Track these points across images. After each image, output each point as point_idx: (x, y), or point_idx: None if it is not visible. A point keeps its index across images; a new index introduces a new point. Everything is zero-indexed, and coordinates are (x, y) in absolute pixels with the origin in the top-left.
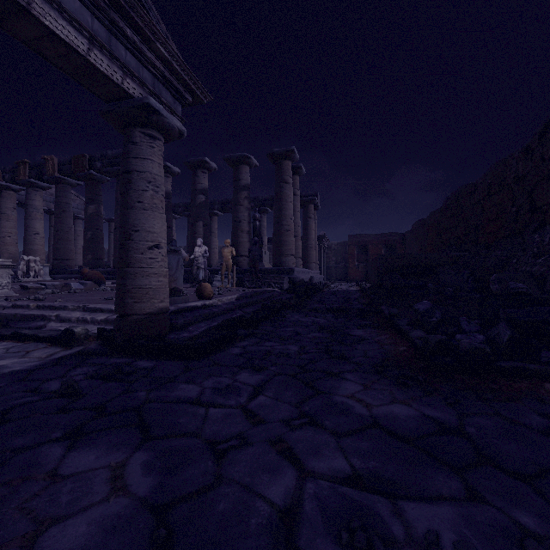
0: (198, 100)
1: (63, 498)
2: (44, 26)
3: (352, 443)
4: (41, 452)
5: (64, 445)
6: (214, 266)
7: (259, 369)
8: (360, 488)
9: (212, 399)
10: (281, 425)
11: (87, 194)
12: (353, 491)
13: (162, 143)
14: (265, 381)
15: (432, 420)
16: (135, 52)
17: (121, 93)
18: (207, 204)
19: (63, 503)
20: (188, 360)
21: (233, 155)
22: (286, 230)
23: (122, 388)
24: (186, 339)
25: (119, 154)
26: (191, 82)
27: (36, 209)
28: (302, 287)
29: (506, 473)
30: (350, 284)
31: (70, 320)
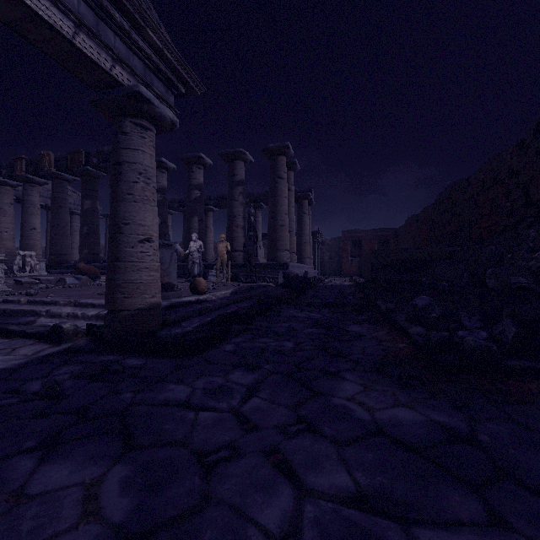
0: (191, 90)
1: (25, 525)
2: (25, 5)
3: (355, 454)
4: (9, 465)
5: (35, 457)
6: (209, 261)
7: (253, 367)
8: (366, 510)
9: (203, 401)
10: (276, 432)
11: (83, 190)
12: (359, 514)
13: (154, 134)
14: (259, 380)
15: (440, 426)
16: (125, 39)
17: (110, 80)
18: (202, 200)
19: (24, 532)
20: (179, 358)
21: (228, 150)
22: (281, 225)
23: (107, 389)
24: (179, 335)
25: None
26: (183, 72)
27: (33, 204)
28: (297, 282)
29: (529, 490)
30: (344, 279)
31: (60, 316)
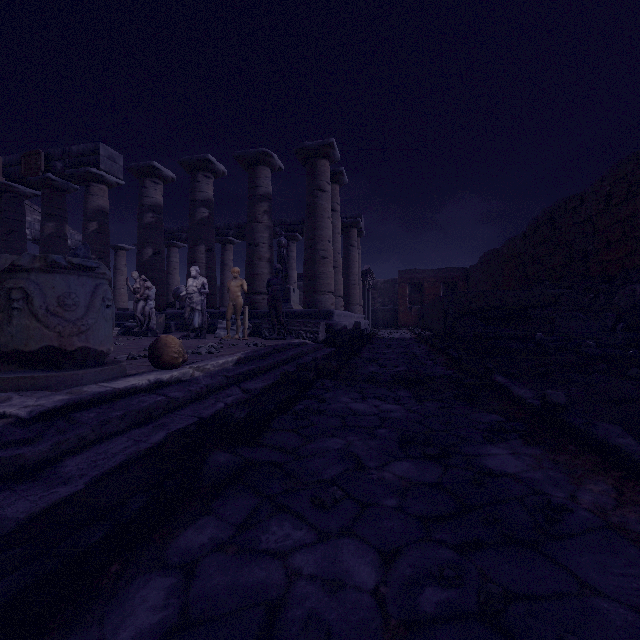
0: None
1: None
2: None
3: None
4: None
5: None
6: (223, 308)
7: None
8: None
9: None
10: None
11: (43, 207)
12: None
13: None
14: None
15: None
16: None
17: None
18: (212, 222)
19: None
20: None
21: (247, 151)
22: (322, 257)
23: None
24: (7, 529)
25: (88, 150)
26: None
27: None
28: (346, 337)
29: None
30: (402, 332)
31: None
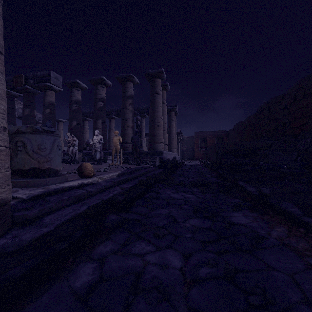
0: None
1: None
2: None
3: None
4: None
5: None
6: (110, 150)
7: None
8: None
9: None
10: None
11: (24, 101)
12: None
13: None
14: None
15: None
16: None
17: None
18: (104, 108)
19: None
20: None
21: (121, 74)
22: (158, 126)
23: None
24: (23, 244)
25: (45, 74)
26: None
27: None
28: (169, 164)
29: None
30: (196, 162)
31: None
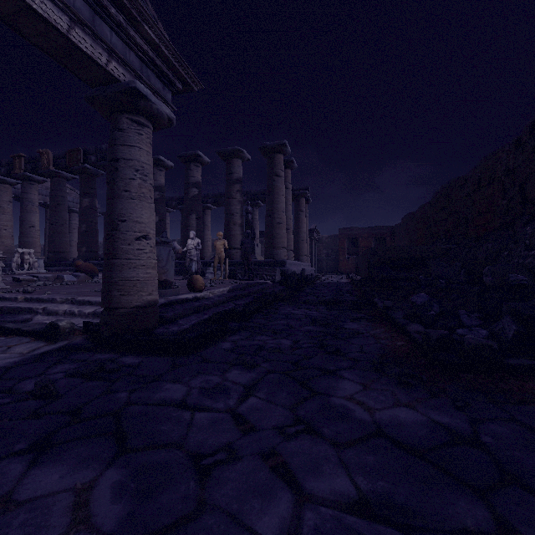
0: (188, 87)
1: (11, 534)
2: None
3: (355, 457)
4: None
5: (26, 460)
6: (207, 259)
7: (251, 366)
8: (368, 517)
9: (199, 401)
10: (274, 434)
11: (81, 188)
12: (361, 522)
13: (151, 131)
14: (256, 379)
15: (442, 427)
16: (121, 34)
17: (106, 76)
18: (200, 198)
19: None
20: (176, 356)
21: (225, 148)
22: (278, 223)
23: (102, 388)
24: (176, 332)
25: None
26: (180, 68)
27: (31, 202)
28: (294, 279)
29: None
30: (340, 277)
31: (57, 313)
